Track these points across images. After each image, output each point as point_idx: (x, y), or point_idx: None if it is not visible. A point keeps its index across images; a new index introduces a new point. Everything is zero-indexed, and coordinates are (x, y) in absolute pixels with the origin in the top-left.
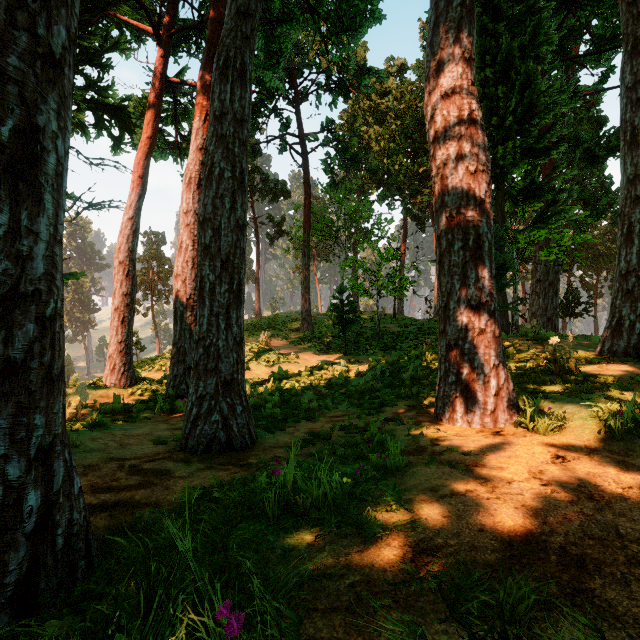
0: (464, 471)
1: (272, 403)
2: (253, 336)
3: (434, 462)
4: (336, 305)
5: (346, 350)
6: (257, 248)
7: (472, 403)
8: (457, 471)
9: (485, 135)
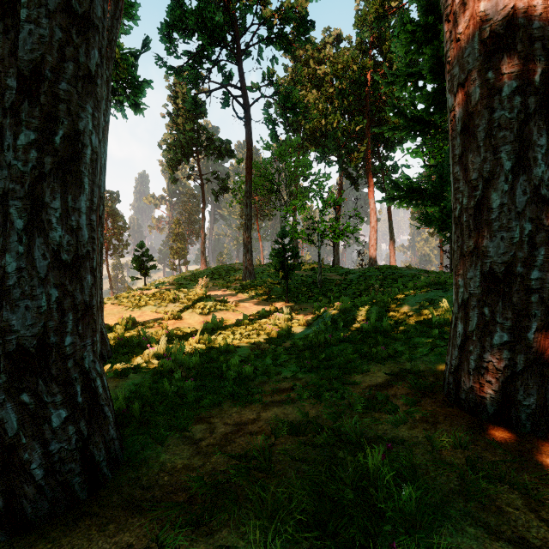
0: None
1: (189, 367)
2: (193, 284)
3: None
4: (278, 250)
5: (288, 297)
6: (203, 203)
7: None
8: None
9: None
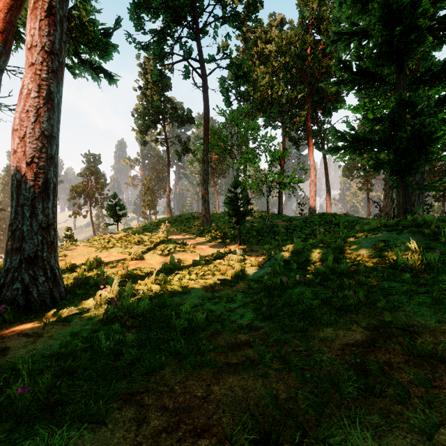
0: None
1: (137, 312)
2: (158, 229)
3: None
4: (231, 198)
5: (240, 240)
6: (168, 162)
7: None
8: None
9: None
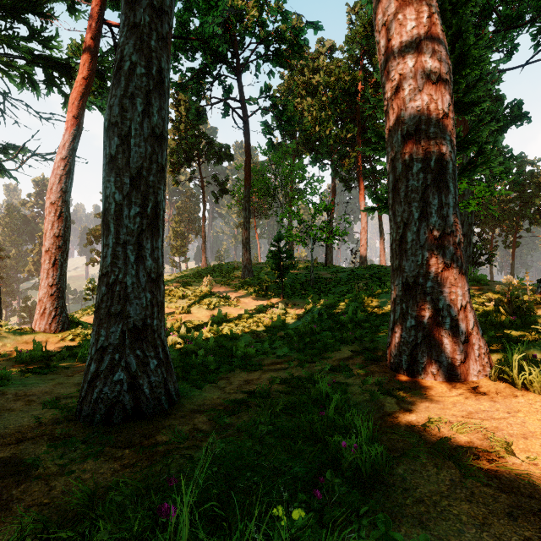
0: (484, 475)
1: (207, 348)
2: (197, 282)
3: (423, 450)
4: (274, 252)
5: (283, 294)
6: (203, 205)
7: (437, 351)
8: (472, 475)
9: (446, 43)
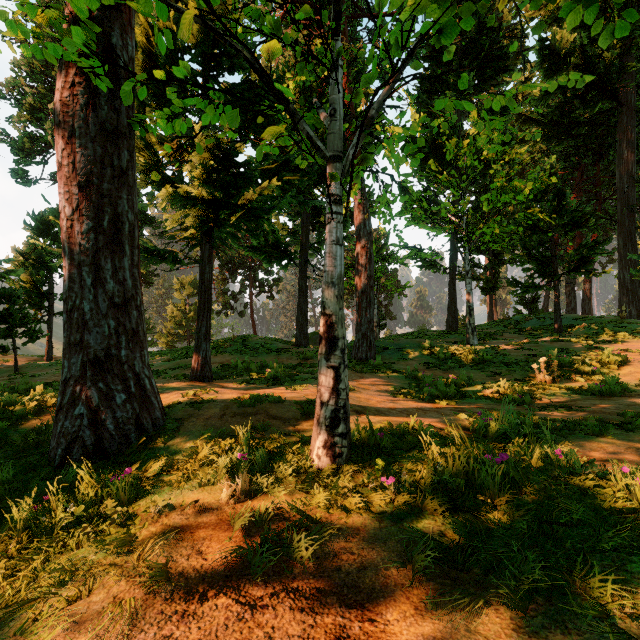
0: None
1: None
2: None
3: None
4: None
5: None
6: None
7: None
8: None
9: None
